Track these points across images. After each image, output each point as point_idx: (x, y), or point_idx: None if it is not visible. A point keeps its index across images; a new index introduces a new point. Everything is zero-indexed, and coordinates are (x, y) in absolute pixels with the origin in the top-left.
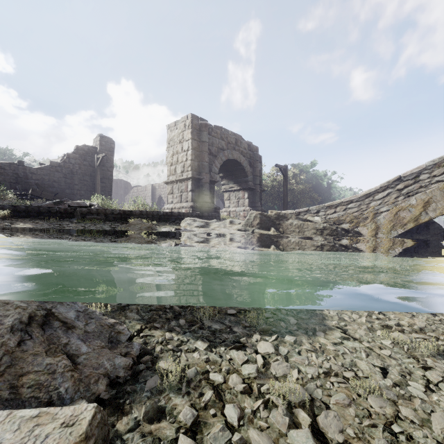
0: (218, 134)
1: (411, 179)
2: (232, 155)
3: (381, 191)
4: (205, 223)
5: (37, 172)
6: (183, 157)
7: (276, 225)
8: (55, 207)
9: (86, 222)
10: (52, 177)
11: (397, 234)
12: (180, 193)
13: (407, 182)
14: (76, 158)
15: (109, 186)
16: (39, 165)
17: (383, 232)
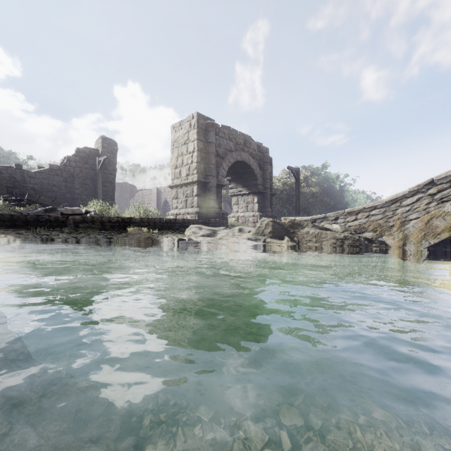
0: (226, 134)
1: (445, 182)
2: (240, 156)
3: (409, 196)
4: (212, 231)
5: (36, 176)
6: (188, 159)
7: (290, 234)
8: (44, 215)
9: (79, 232)
10: (51, 181)
11: (429, 244)
12: (185, 197)
13: (441, 186)
14: (77, 161)
15: (111, 190)
16: (38, 168)
17: (412, 243)
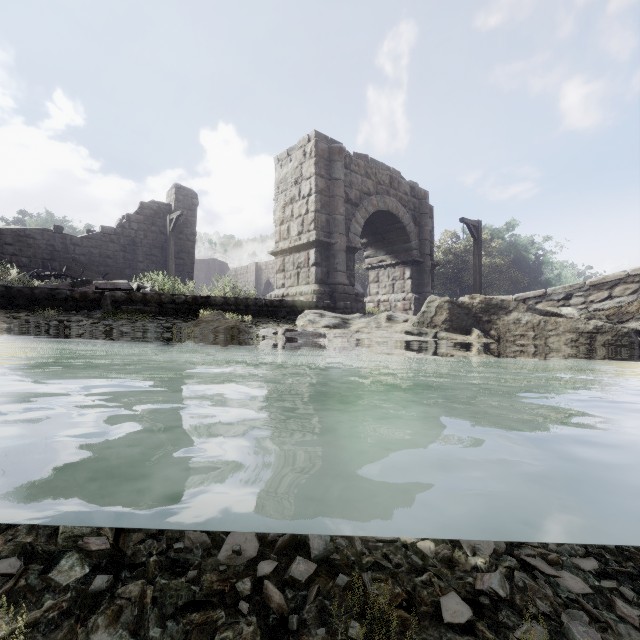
0: (361, 167)
1: None
2: (384, 203)
3: None
4: (341, 320)
5: (83, 243)
6: (301, 207)
7: (483, 324)
8: (63, 289)
9: (118, 317)
10: (104, 250)
11: None
12: (295, 269)
13: None
14: (140, 221)
15: (189, 263)
16: (86, 233)
17: None
